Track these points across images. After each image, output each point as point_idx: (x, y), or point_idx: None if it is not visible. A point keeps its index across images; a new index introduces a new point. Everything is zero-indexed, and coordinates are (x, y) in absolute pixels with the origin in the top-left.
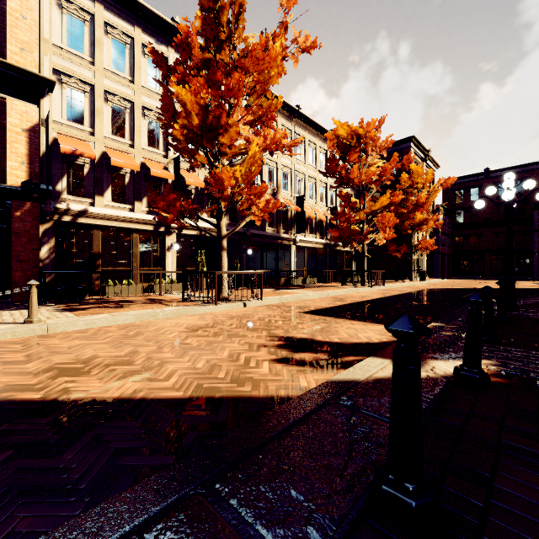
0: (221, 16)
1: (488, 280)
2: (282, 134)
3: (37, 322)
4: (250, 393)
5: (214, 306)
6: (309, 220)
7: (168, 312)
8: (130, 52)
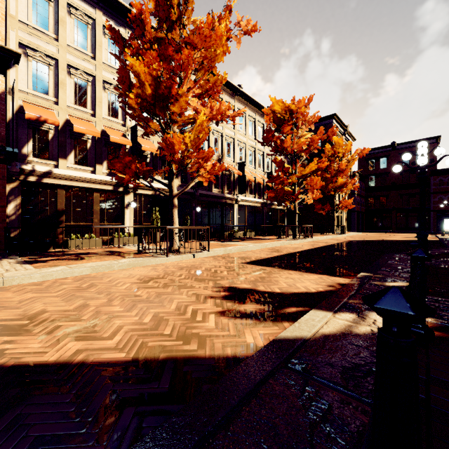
0: None
1: (395, 233)
2: (226, 106)
3: None
4: (196, 353)
5: (165, 258)
6: (249, 182)
7: (122, 263)
8: (91, 32)
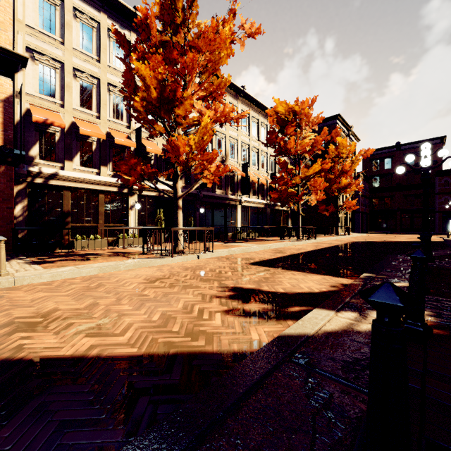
0: (177, 2)
1: (399, 235)
2: (230, 108)
3: (5, 275)
4: (204, 348)
5: (170, 259)
6: (252, 183)
7: (128, 264)
8: (96, 35)
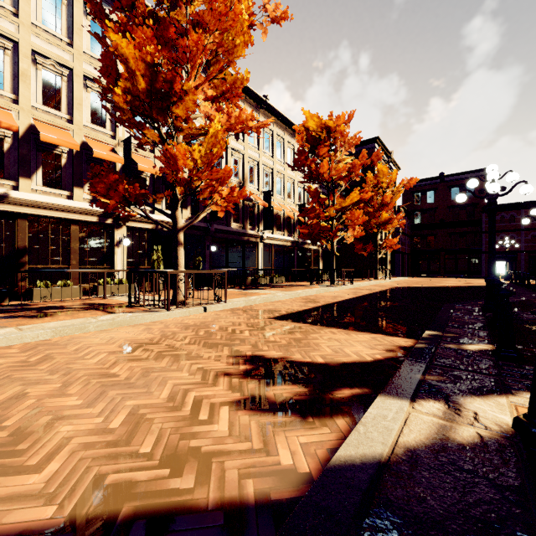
0: None
1: (444, 278)
2: (249, 115)
3: None
4: (191, 496)
5: (166, 313)
6: (277, 216)
7: (102, 322)
8: (67, 9)
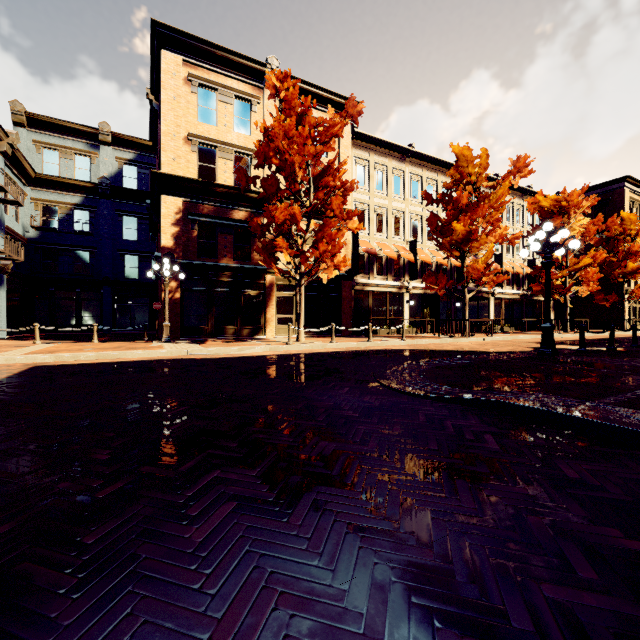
0: (470, 170)
1: None
2: (504, 228)
3: (406, 340)
4: None
5: (469, 339)
6: (505, 273)
7: (450, 339)
8: (384, 176)
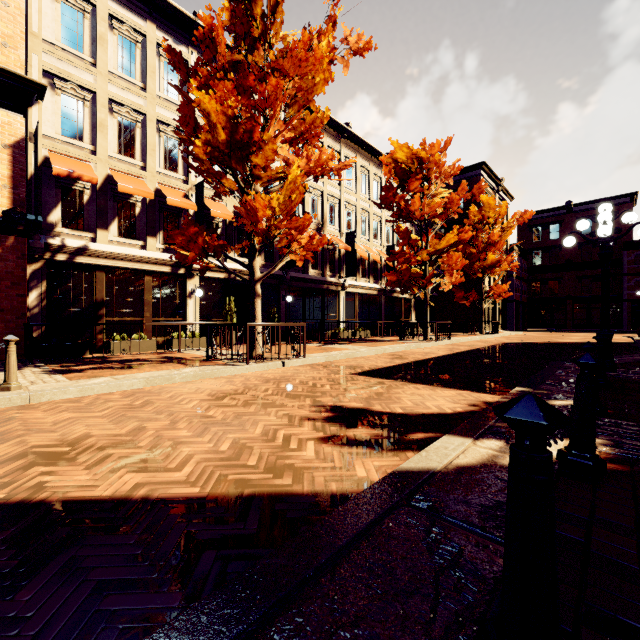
0: (254, 7)
1: (570, 333)
2: (329, 155)
3: (16, 388)
4: (290, 488)
5: (245, 367)
6: (361, 261)
7: (186, 374)
8: (141, 53)
